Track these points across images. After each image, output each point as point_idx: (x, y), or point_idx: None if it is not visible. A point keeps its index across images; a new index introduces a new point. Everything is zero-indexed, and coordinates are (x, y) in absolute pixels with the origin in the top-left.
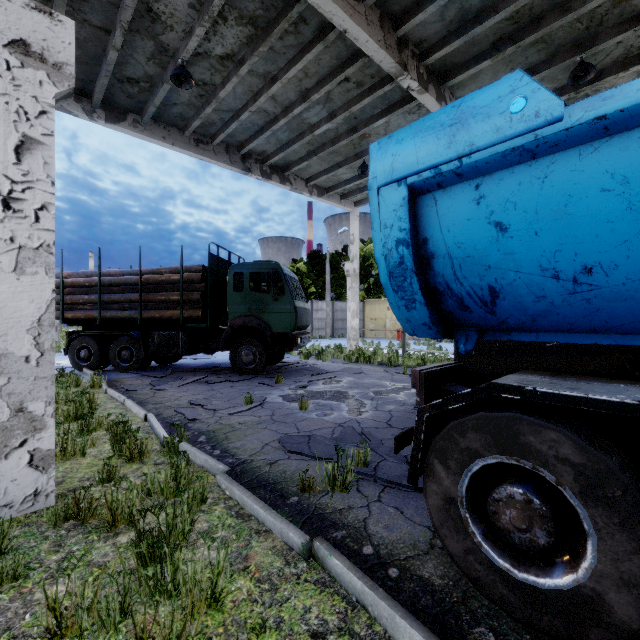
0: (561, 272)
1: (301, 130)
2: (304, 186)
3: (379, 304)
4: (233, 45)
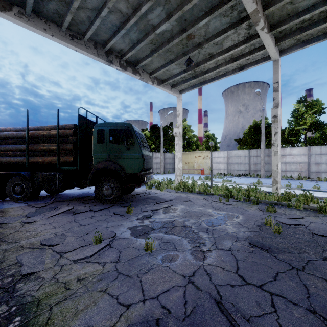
0: None
1: (146, 31)
2: (148, 77)
3: (190, 154)
4: None
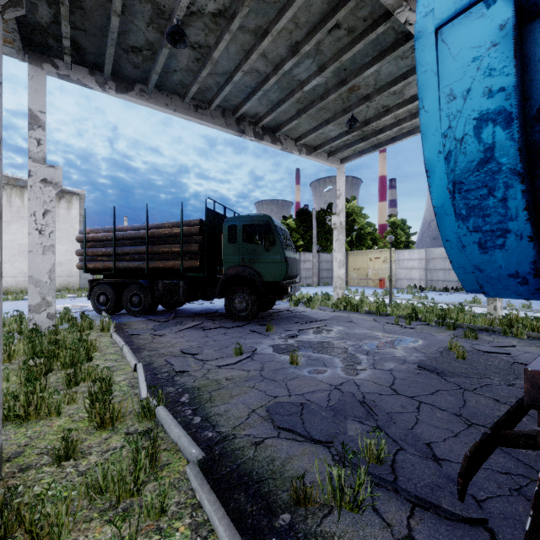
0: None
1: (291, 88)
2: (294, 145)
3: (362, 255)
4: None
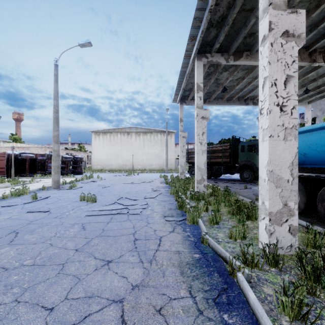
0: (301, 154)
1: None
2: None
3: None
4: (240, 75)
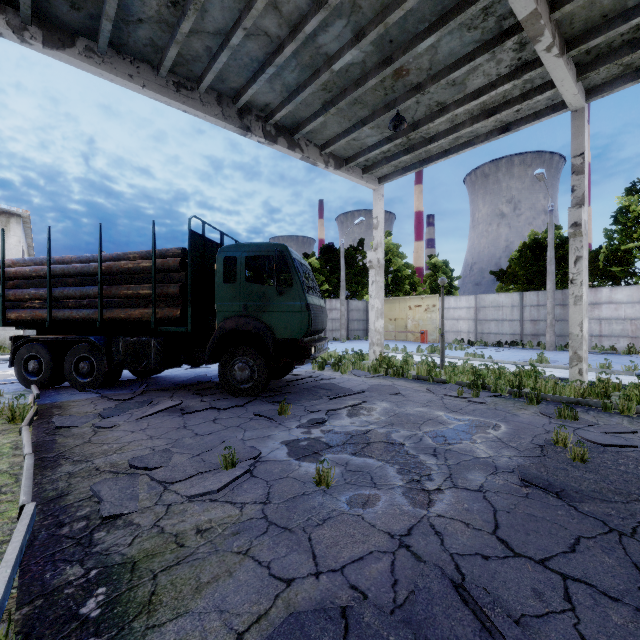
0: None
1: (315, 67)
2: (318, 154)
3: (399, 303)
4: None
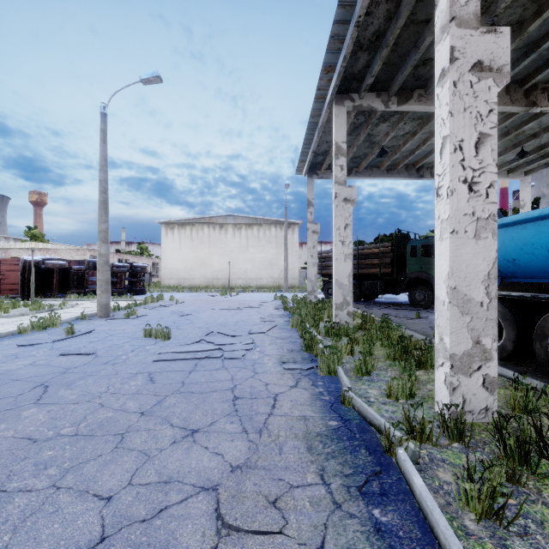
0: (509, 260)
1: None
2: None
3: None
4: (409, 129)
